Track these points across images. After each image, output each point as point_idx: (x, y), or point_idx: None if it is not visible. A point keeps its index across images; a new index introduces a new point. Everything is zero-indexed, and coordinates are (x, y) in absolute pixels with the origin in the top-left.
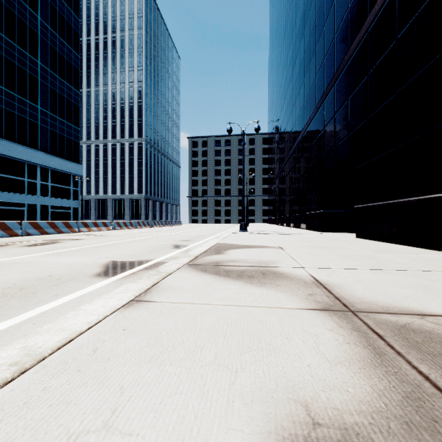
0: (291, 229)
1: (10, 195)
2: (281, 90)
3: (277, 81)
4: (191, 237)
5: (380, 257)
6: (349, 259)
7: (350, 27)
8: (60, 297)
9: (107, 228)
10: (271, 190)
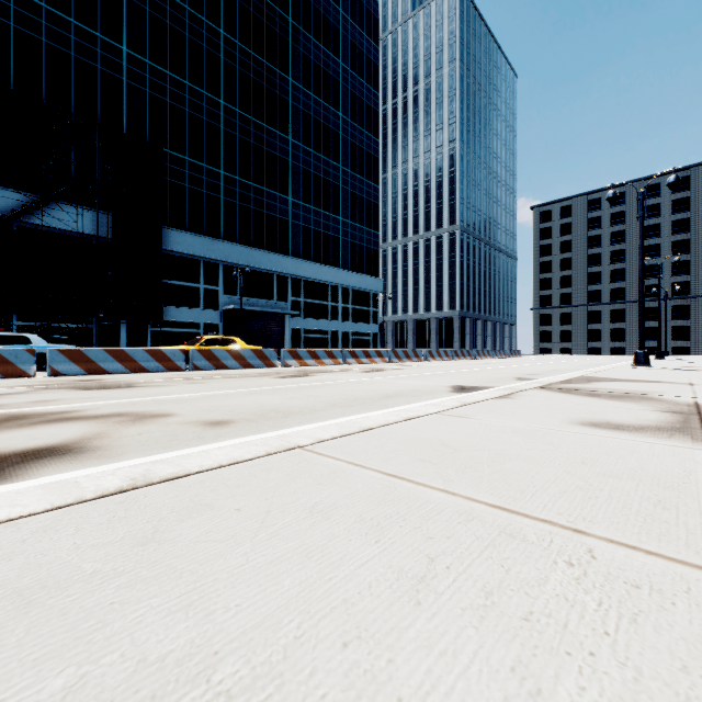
0: None
1: (316, 321)
2: None
3: None
4: (540, 371)
5: None
6: None
7: None
8: (438, 398)
9: (418, 358)
10: None
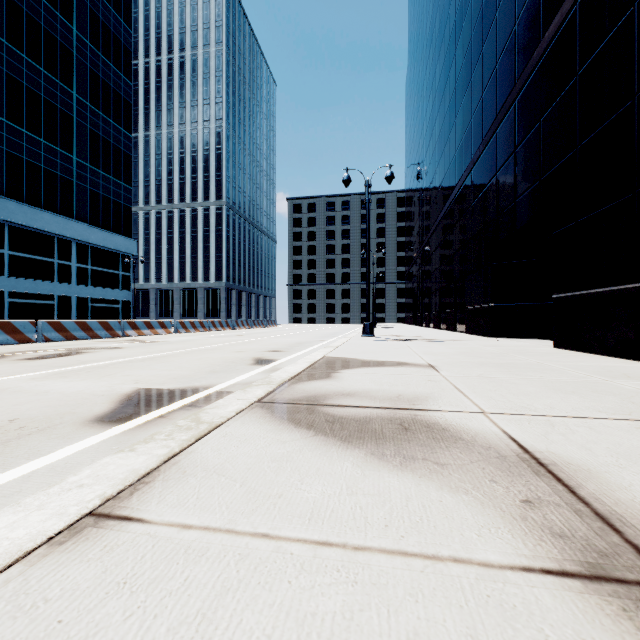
0: (442, 333)
1: (33, 283)
2: (425, 122)
3: (420, 110)
4: (287, 345)
5: (626, 388)
6: (567, 392)
7: (543, 2)
8: None
9: (166, 330)
10: (410, 275)
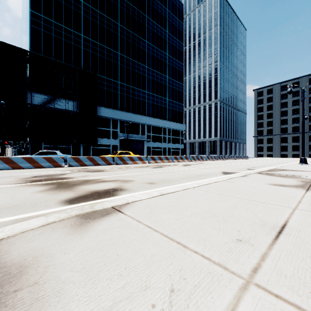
0: None
1: (157, 143)
2: None
3: None
4: (257, 166)
5: None
6: None
7: None
8: (218, 176)
9: (202, 159)
10: None
